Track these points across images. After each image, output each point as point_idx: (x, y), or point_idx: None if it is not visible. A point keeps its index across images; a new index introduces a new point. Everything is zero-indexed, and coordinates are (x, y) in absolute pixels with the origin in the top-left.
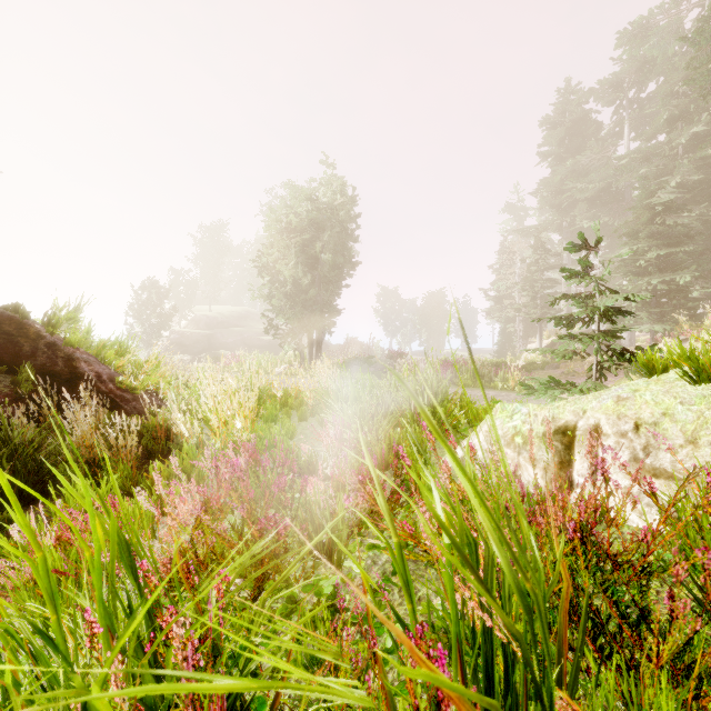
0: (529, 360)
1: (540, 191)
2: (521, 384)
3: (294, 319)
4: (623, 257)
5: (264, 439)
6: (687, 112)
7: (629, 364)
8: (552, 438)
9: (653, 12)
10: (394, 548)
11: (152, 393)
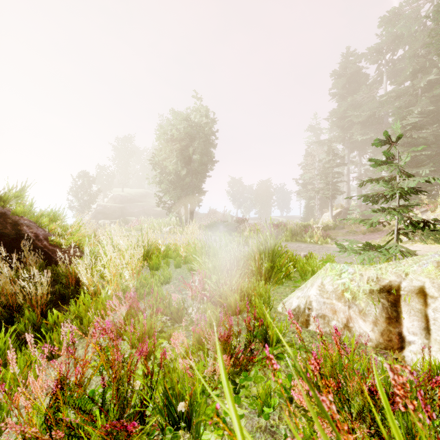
0: (324, 223)
1: (331, 117)
2: (336, 245)
3: (176, 197)
4: (383, 158)
5: (147, 286)
6: (424, 67)
7: (422, 231)
8: (378, 295)
9: (402, 5)
10: (250, 411)
11: (75, 247)
